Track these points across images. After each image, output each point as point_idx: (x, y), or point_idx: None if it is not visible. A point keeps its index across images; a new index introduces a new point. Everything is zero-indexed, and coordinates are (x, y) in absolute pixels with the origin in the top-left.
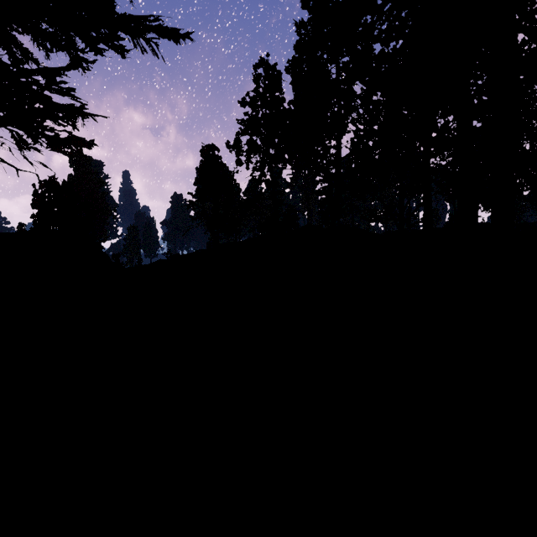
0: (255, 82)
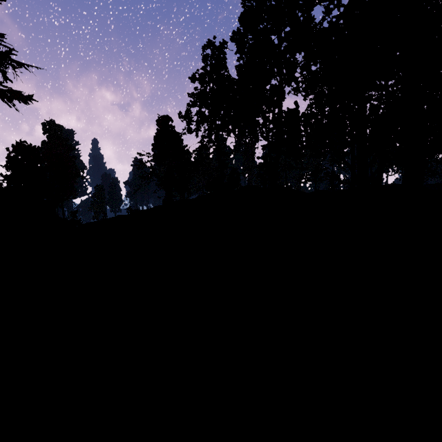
0: (203, 61)
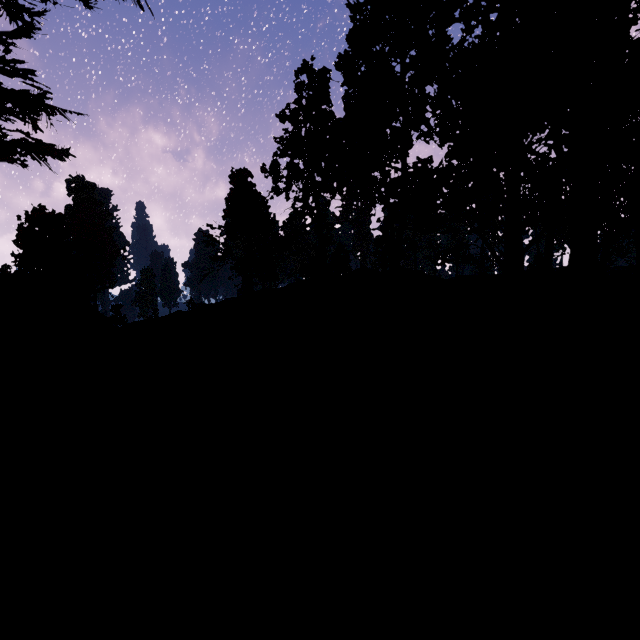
0: (297, 92)
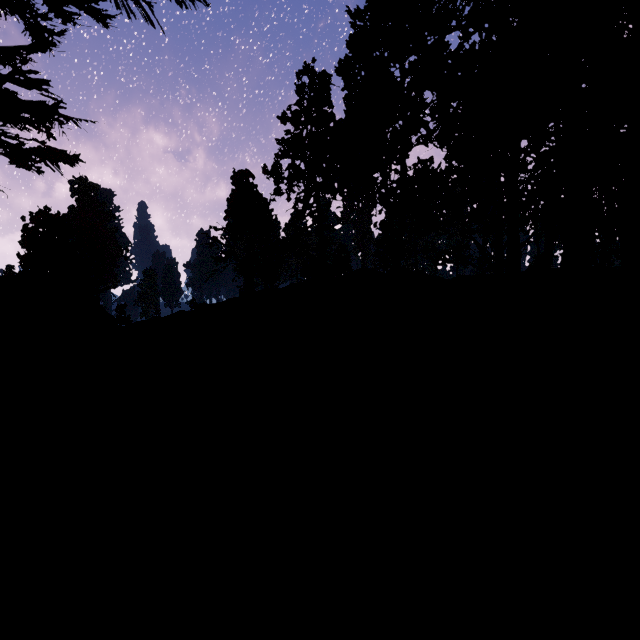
0: (298, 94)
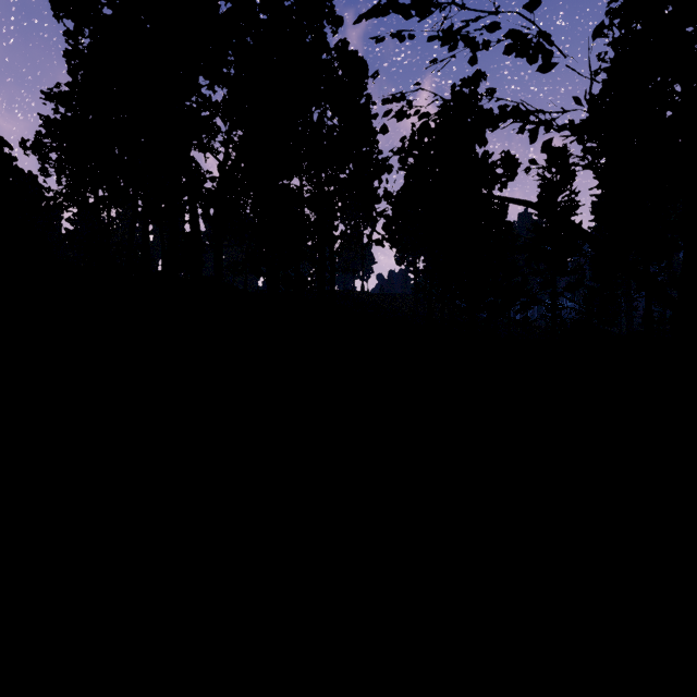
0: (71, 74)
